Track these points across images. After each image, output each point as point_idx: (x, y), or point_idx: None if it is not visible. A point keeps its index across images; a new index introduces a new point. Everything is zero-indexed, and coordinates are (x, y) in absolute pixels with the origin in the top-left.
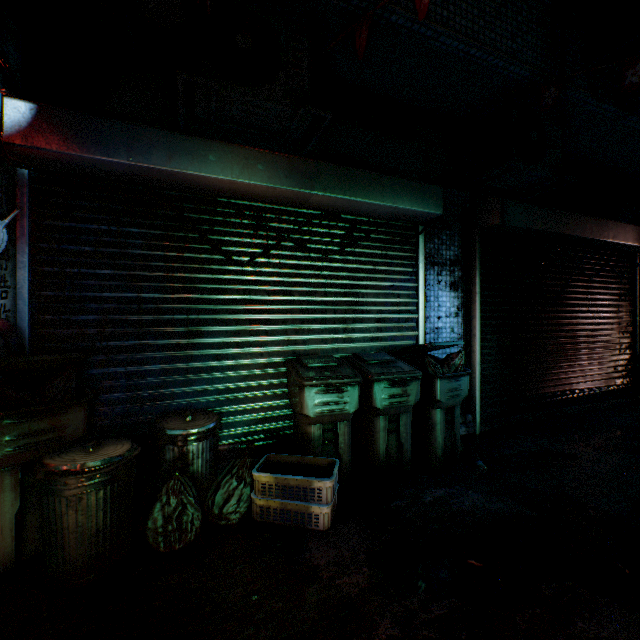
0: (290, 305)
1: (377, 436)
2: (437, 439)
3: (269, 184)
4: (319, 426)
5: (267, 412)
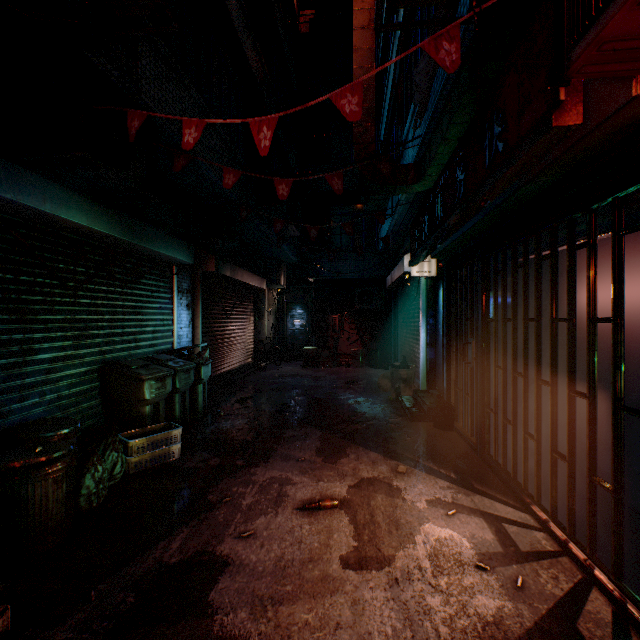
0: (101, 322)
1: (176, 407)
2: (200, 402)
3: (110, 232)
4: (152, 406)
5: (85, 413)
